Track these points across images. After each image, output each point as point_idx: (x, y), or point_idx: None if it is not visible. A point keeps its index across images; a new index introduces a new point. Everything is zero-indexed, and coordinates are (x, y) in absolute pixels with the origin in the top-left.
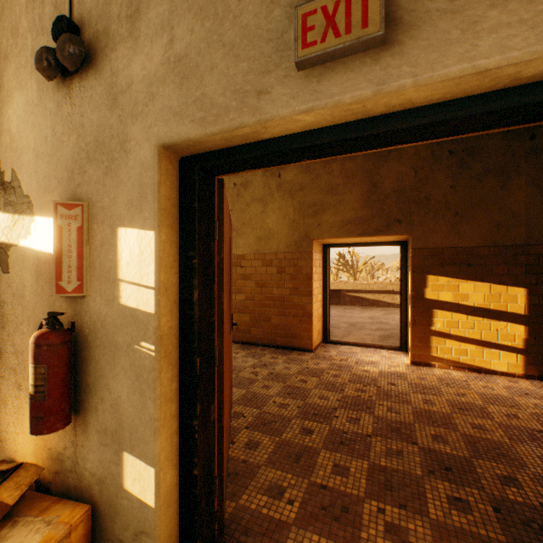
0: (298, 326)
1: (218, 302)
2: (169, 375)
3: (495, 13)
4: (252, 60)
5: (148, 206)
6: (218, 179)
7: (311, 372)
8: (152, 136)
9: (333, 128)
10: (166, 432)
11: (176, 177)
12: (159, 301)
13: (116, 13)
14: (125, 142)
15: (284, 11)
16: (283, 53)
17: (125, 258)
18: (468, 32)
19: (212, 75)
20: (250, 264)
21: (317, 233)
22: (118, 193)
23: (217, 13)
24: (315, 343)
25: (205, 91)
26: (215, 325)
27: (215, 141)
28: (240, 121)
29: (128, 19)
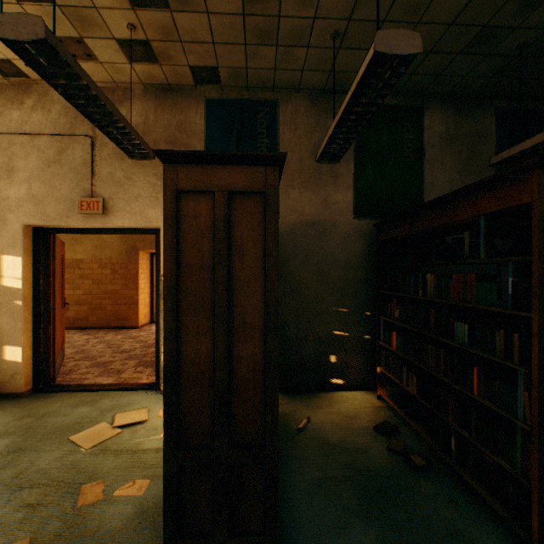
0: (128, 311)
1: (53, 285)
2: (29, 313)
3: (128, 215)
4: (65, 206)
5: (19, 247)
6: (53, 234)
7: (131, 337)
8: (21, 221)
9: (96, 229)
10: (27, 334)
11: (32, 235)
12: (24, 284)
13: (0, 166)
14: (6, 220)
15: (77, 195)
16: (76, 207)
17: (6, 267)
18: (123, 217)
19: (50, 206)
20: (88, 266)
21: (143, 246)
22: (1, 240)
23: (52, 186)
24: (142, 322)
25: (47, 211)
26: (52, 296)
27: (51, 226)
28: (61, 224)
29: (7, 171)
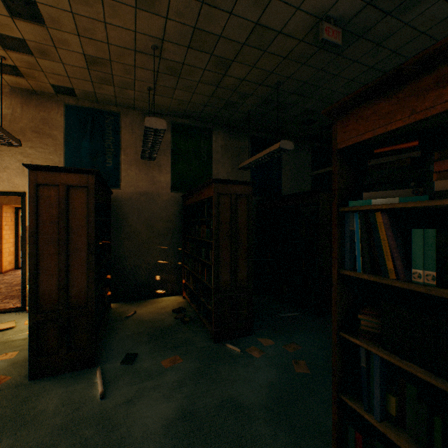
0: None
1: None
2: None
3: None
4: None
5: None
6: None
7: None
8: None
9: None
10: None
11: None
12: None
13: None
14: None
15: None
16: None
17: None
18: None
19: None
20: None
21: (7, 201)
22: None
23: None
24: (6, 268)
25: None
26: None
27: None
28: None
29: None
